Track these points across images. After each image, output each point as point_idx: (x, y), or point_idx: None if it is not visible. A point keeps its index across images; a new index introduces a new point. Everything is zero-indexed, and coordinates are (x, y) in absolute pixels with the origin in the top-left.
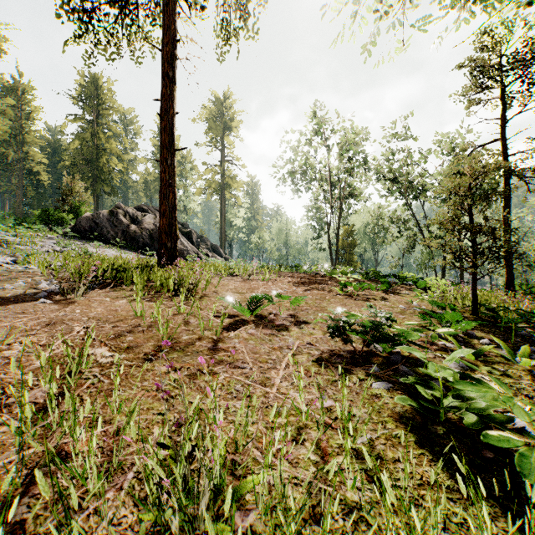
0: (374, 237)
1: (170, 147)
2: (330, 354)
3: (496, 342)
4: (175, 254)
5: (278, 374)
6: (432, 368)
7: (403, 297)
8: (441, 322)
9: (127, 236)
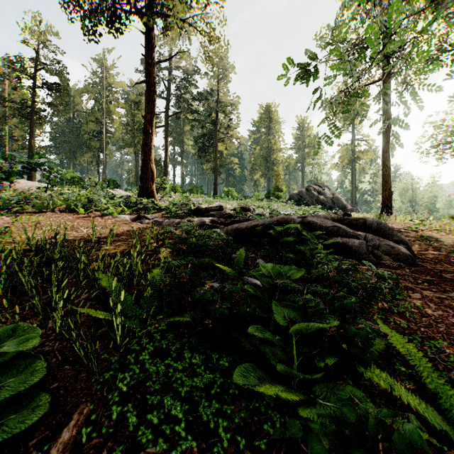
0: None
1: (389, 159)
2: None
3: None
4: (391, 209)
5: None
6: None
7: None
8: None
9: (319, 202)
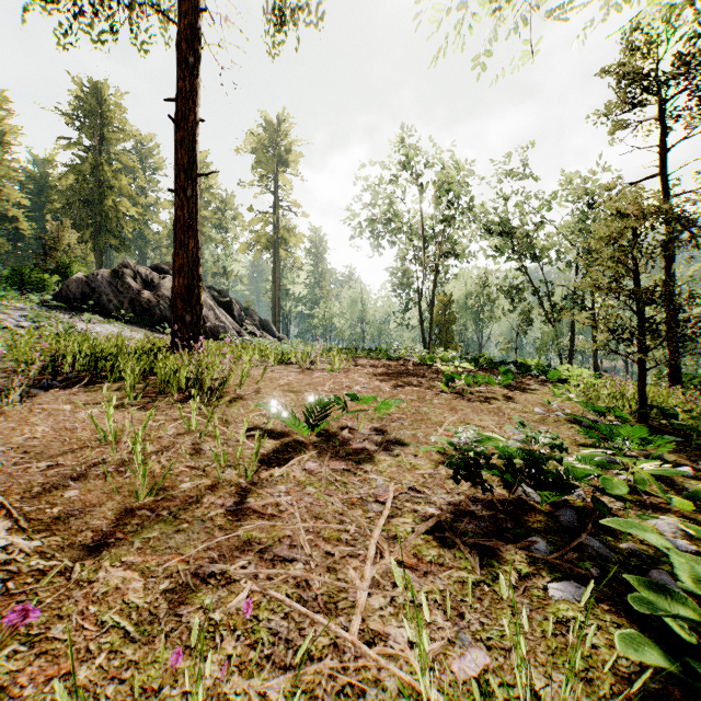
0: (477, 311)
1: (191, 170)
2: (453, 511)
3: (698, 471)
4: (197, 332)
5: (363, 574)
6: (683, 566)
7: (534, 394)
8: (608, 437)
9: (137, 306)
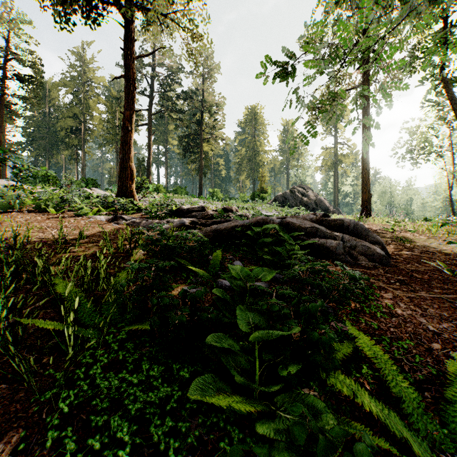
0: None
1: (368, 162)
2: None
3: None
4: (370, 211)
5: None
6: None
7: None
8: None
9: (302, 204)
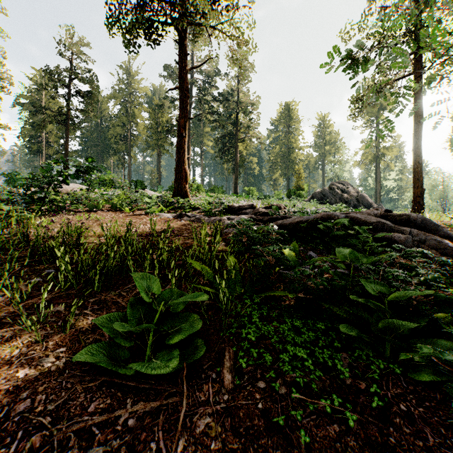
0: None
1: (420, 155)
2: None
3: None
4: (423, 206)
5: None
6: None
7: None
8: None
9: (342, 200)
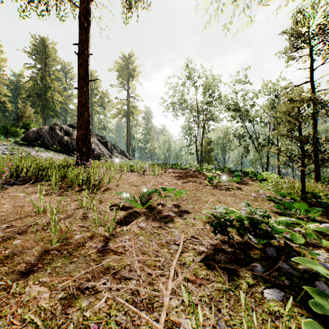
0: (223, 146)
1: (86, 78)
2: (213, 249)
3: None
4: (89, 156)
5: (167, 287)
6: None
7: (251, 186)
8: (288, 208)
9: (61, 144)
